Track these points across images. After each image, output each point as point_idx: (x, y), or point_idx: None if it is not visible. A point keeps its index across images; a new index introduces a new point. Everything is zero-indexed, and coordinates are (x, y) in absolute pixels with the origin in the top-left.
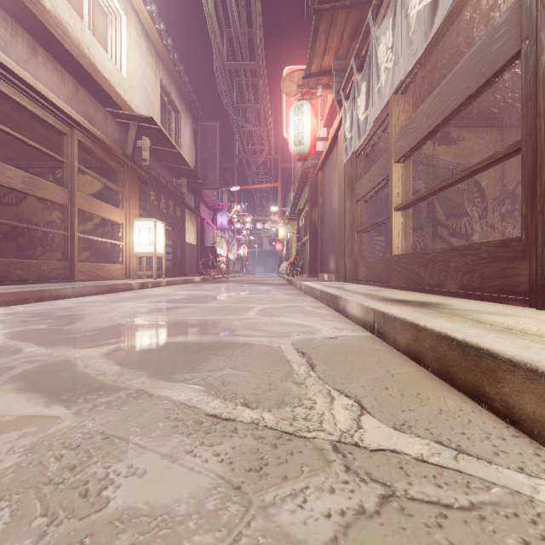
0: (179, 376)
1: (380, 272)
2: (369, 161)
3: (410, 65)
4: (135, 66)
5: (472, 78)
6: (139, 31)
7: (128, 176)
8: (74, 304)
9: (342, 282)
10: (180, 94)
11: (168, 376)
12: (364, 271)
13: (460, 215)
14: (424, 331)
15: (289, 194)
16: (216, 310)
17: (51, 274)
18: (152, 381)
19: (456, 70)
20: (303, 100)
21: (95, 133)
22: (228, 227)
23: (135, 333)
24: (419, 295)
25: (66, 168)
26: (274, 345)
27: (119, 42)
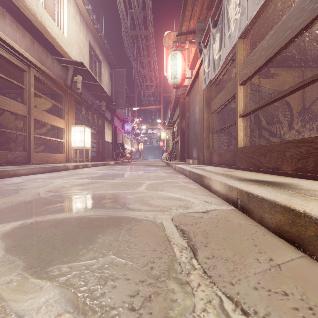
0: (55, 269)
1: (228, 158)
2: (218, 88)
3: (255, 12)
4: (73, 31)
5: (305, 14)
6: (75, 10)
7: (67, 99)
8: (22, 180)
9: (202, 165)
10: (101, 51)
11: (43, 269)
12: (216, 158)
13: (276, 123)
14: (305, 217)
15: (168, 112)
16: (118, 185)
17: (15, 160)
18: (21, 280)
19: (291, 11)
20: (177, 50)
21: (45, 70)
22: (131, 132)
23: (48, 207)
24: (263, 176)
25: (26, 92)
26: (157, 220)
27: (62, 15)
